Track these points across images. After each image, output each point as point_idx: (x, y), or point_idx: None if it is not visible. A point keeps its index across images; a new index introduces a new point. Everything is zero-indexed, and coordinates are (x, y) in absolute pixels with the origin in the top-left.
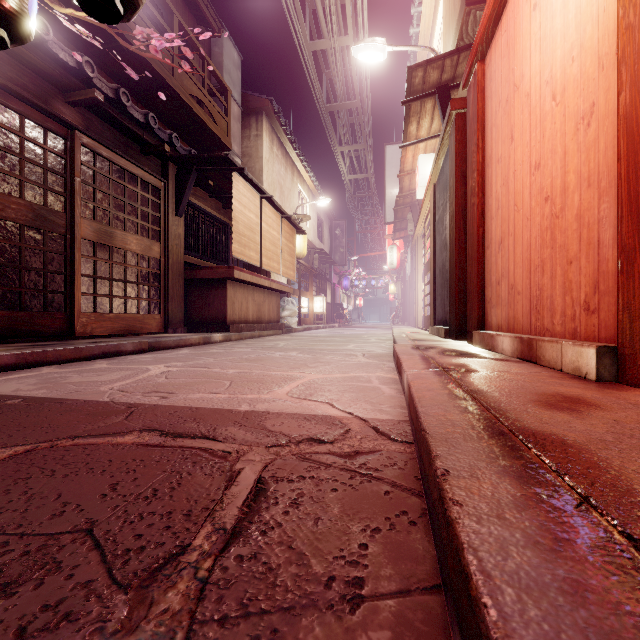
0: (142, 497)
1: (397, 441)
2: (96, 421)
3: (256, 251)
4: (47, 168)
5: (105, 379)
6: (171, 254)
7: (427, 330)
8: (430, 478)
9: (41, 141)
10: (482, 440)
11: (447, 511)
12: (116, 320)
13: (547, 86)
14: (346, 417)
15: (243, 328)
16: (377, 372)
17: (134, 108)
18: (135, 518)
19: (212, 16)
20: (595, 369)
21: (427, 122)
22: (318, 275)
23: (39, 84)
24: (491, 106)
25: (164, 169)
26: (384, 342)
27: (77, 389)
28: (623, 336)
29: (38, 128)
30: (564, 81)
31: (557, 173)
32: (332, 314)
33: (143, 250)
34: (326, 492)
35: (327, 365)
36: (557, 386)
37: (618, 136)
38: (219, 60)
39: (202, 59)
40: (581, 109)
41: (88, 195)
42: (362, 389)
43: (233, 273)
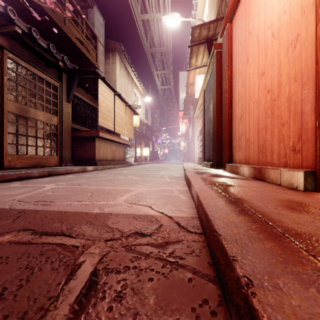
0: None
1: (192, 232)
2: None
3: (112, 122)
4: None
5: (13, 193)
6: (64, 123)
7: (200, 164)
8: (228, 278)
9: None
10: (264, 241)
11: None
12: (30, 159)
13: (269, 29)
14: (159, 215)
15: (104, 163)
16: (176, 186)
17: (41, 40)
18: None
19: None
20: (303, 184)
21: (201, 58)
22: (145, 137)
23: None
24: (235, 45)
25: (60, 76)
26: (179, 170)
27: None
28: (319, 165)
29: None
30: (279, 25)
31: (275, 76)
32: (152, 156)
33: (47, 120)
34: (144, 282)
35: (149, 183)
36: (285, 194)
37: (316, 49)
38: (92, 21)
39: (82, 18)
40: (290, 39)
41: (12, 87)
42: (168, 197)
43: (99, 134)
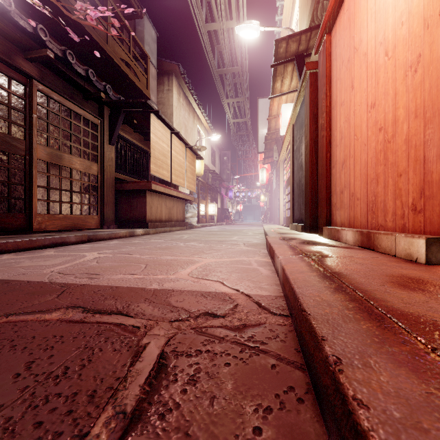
0: (53, 376)
1: (276, 314)
2: (32, 299)
3: (167, 170)
4: (11, 106)
5: (49, 263)
6: (106, 172)
7: (287, 226)
8: (317, 360)
9: (6, 86)
10: (360, 322)
11: (354, 415)
12: (64, 219)
13: (381, 46)
14: (234, 293)
15: (158, 225)
16: (255, 257)
17: (77, 65)
18: (40, 401)
19: (136, 3)
20: (425, 255)
21: (288, 81)
22: (211, 188)
23: (4, 44)
24: (336, 65)
25: (100, 111)
26: (258, 235)
27: (25, 272)
28: None
29: (4, 76)
30: (395, 40)
31: (389, 109)
32: (221, 216)
33: (85, 169)
34: (220, 367)
35: (218, 252)
36: (398, 269)
37: None
38: (141, 35)
39: (129, 33)
40: (409, 60)
41: (43, 127)
42: (245, 270)
43: (151, 186)
